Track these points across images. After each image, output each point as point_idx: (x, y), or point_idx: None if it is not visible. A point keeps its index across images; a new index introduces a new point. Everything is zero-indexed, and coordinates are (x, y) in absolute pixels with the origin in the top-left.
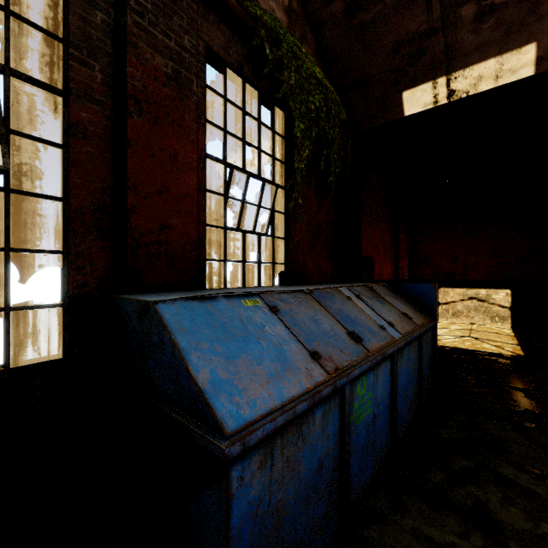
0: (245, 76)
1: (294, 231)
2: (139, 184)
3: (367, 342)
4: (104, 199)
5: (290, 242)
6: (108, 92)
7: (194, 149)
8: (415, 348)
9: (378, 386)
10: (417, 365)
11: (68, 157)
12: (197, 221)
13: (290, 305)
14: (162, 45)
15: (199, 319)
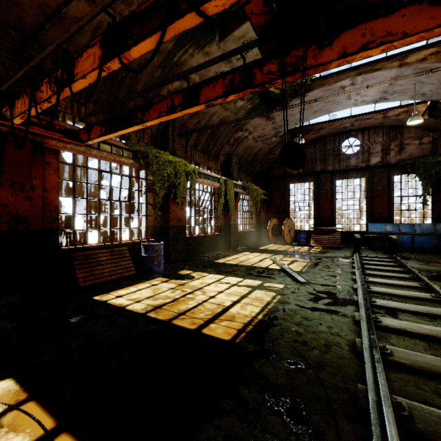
0: (408, 174)
1: (436, 207)
2: (375, 208)
3: (403, 231)
4: (371, 210)
5: (433, 211)
6: (372, 195)
7: (387, 199)
8: (433, 237)
9: (403, 238)
10: (435, 241)
11: (366, 206)
12: (387, 211)
13: (390, 225)
14: (379, 185)
15: (372, 225)
